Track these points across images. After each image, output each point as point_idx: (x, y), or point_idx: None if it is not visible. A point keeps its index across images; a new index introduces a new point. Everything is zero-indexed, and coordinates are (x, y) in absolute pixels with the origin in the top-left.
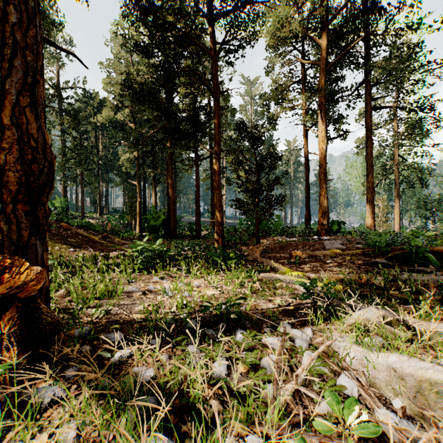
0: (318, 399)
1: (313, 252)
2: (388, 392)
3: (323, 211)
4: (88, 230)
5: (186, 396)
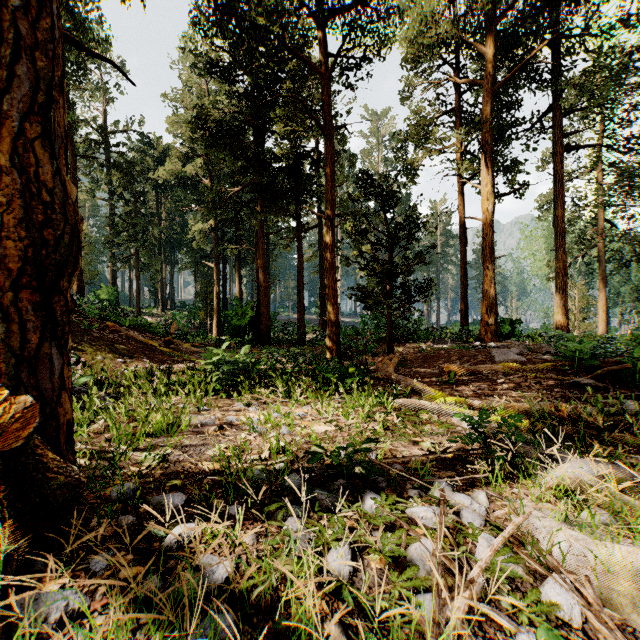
0: (514, 630)
1: (475, 366)
2: (637, 618)
3: (489, 304)
4: (145, 332)
5: (285, 612)
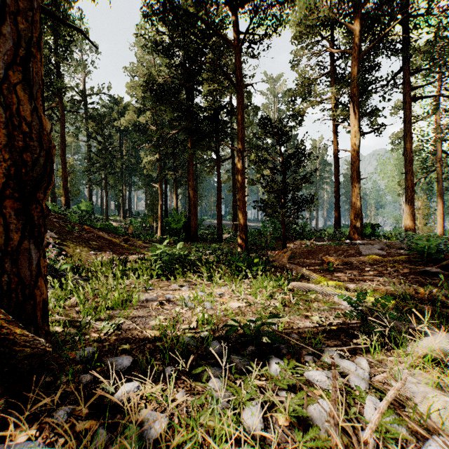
0: None
1: (348, 258)
2: None
3: (356, 213)
4: (110, 232)
5: None
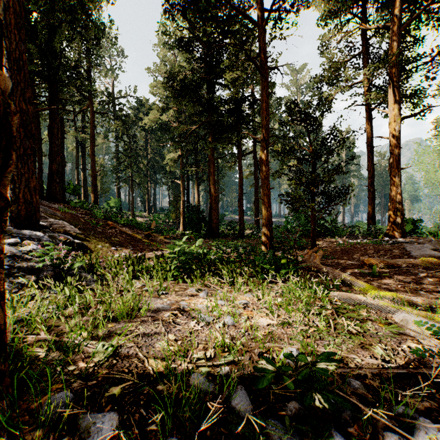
0: None
1: (394, 260)
2: None
3: (395, 207)
4: (134, 228)
5: None
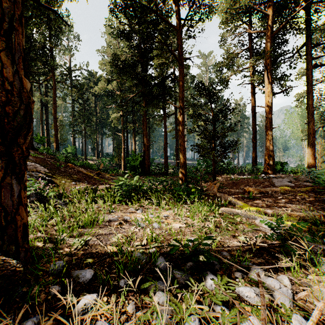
0: None
1: (264, 188)
2: None
3: (269, 154)
4: (87, 168)
5: None
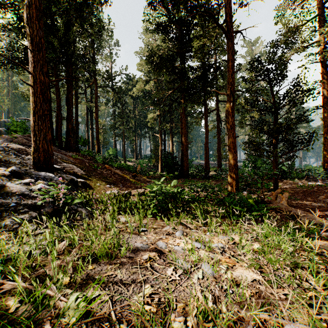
0: None
1: None
2: None
3: None
4: (124, 170)
5: None
